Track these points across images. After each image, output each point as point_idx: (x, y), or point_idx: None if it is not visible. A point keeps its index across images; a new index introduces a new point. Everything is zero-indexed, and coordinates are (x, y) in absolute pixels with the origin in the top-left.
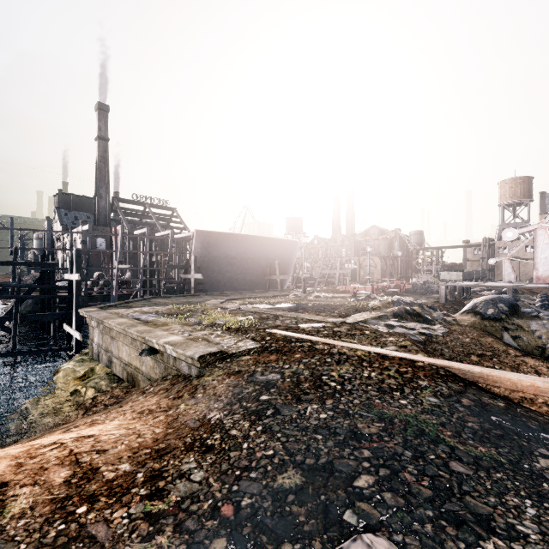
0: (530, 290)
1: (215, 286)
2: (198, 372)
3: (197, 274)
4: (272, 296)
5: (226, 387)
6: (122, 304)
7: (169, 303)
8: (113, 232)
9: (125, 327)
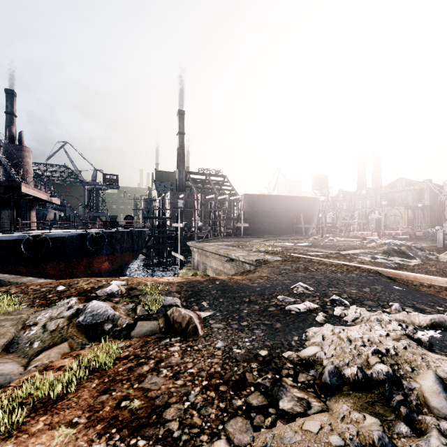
0: None
1: (256, 232)
2: (254, 268)
3: (245, 224)
4: (296, 239)
5: (268, 270)
6: (205, 240)
7: (230, 241)
8: (195, 198)
9: (216, 249)
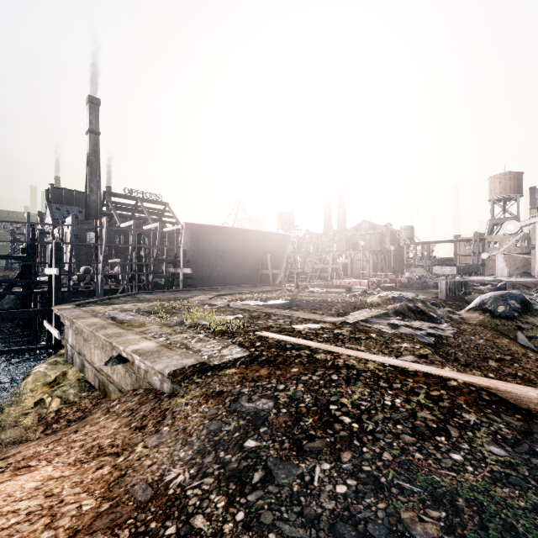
0: (524, 284)
1: (206, 281)
2: (171, 389)
3: (186, 269)
4: (264, 291)
5: (201, 418)
6: (103, 300)
7: (154, 299)
8: (98, 224)
9: (94, 329)
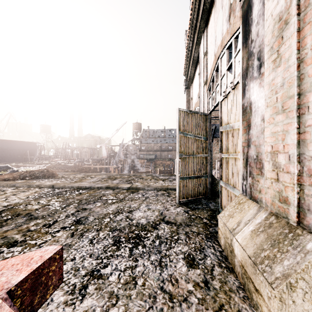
0: None
1: None
2: None
3: None
4: (24, 163)
5: None
6: None
7: None
8: None
9: None
